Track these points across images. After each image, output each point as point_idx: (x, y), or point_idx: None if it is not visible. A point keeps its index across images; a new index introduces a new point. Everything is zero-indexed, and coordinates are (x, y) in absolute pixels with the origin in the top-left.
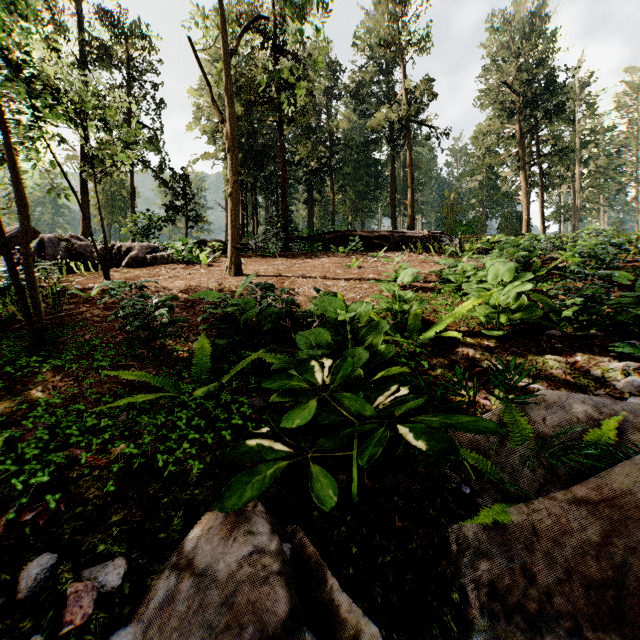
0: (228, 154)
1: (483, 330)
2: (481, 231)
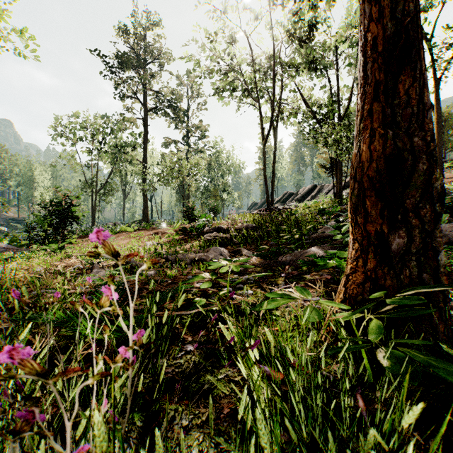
0: (435, 126)
1: None
2: None
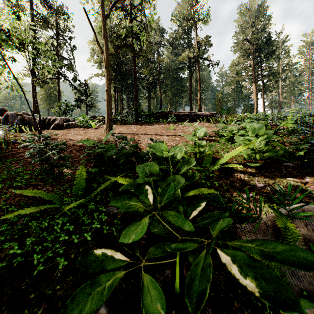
0: (105, 69)
1: (247, 163)
2: (233, 113)
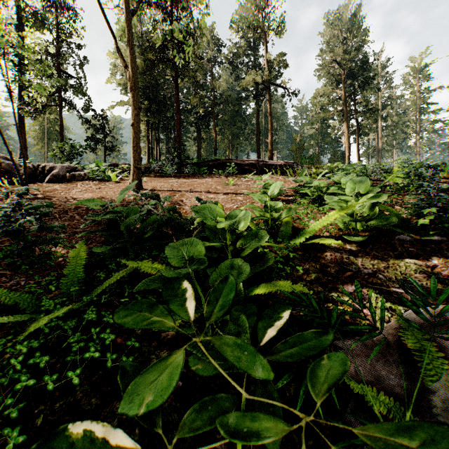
0: (131, 93)
1: (345, 235)
2: (317, 163)
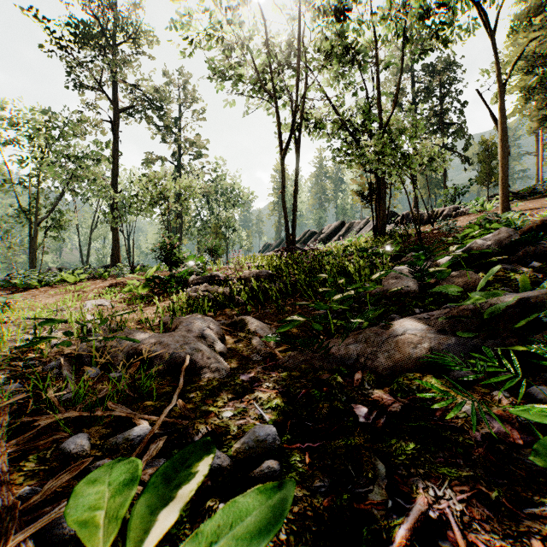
0: (500, 145)
1: None
2: None
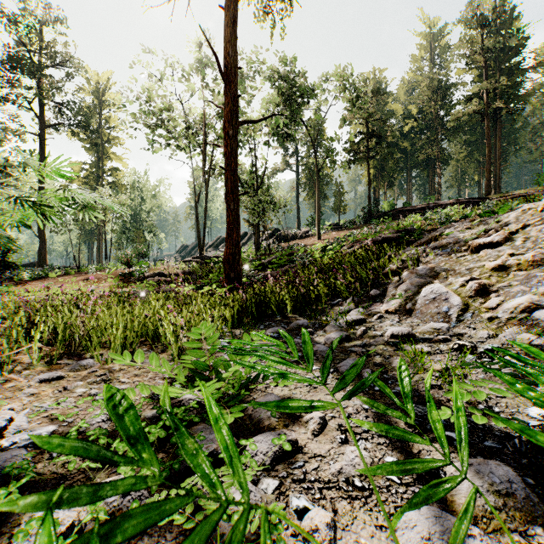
0: (317, 203)
1: None
2: None
